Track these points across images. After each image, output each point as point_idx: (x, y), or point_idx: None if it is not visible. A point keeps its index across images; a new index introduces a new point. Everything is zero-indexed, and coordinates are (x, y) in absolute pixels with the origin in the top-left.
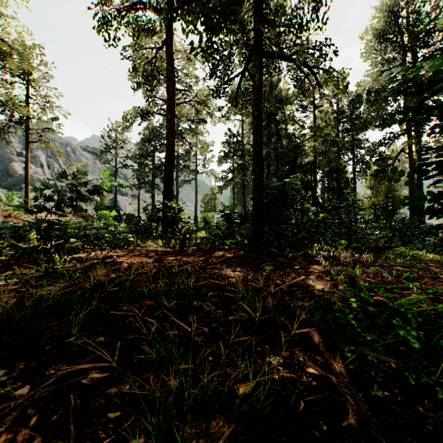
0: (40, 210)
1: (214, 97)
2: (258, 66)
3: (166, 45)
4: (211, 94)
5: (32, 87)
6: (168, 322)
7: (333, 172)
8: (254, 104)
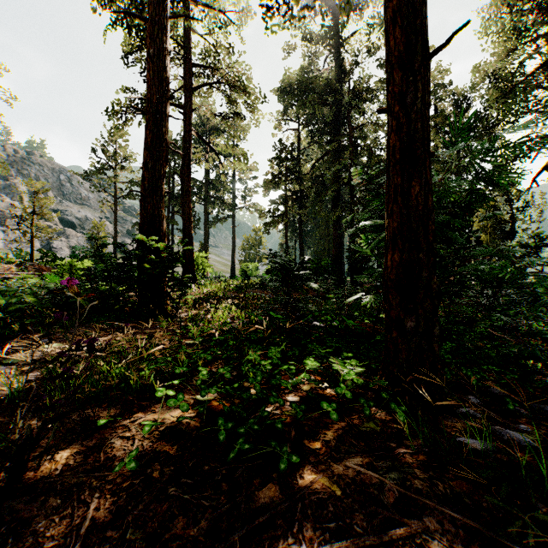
0: None
1: None
2: None
3: None
4: None
5: None
6: None
7: None
8: None
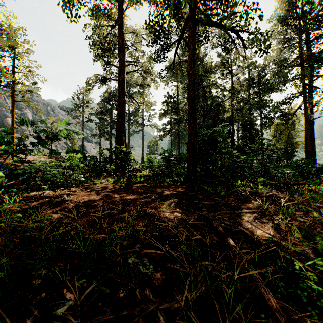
0: (2, 153)
1: (156, 61)
2: (192, 33)
3: (118, 22)
4: (153, 58)
5: (17, 59)
6: (89, 303)
7: (246, 124)
8: (189, 65)
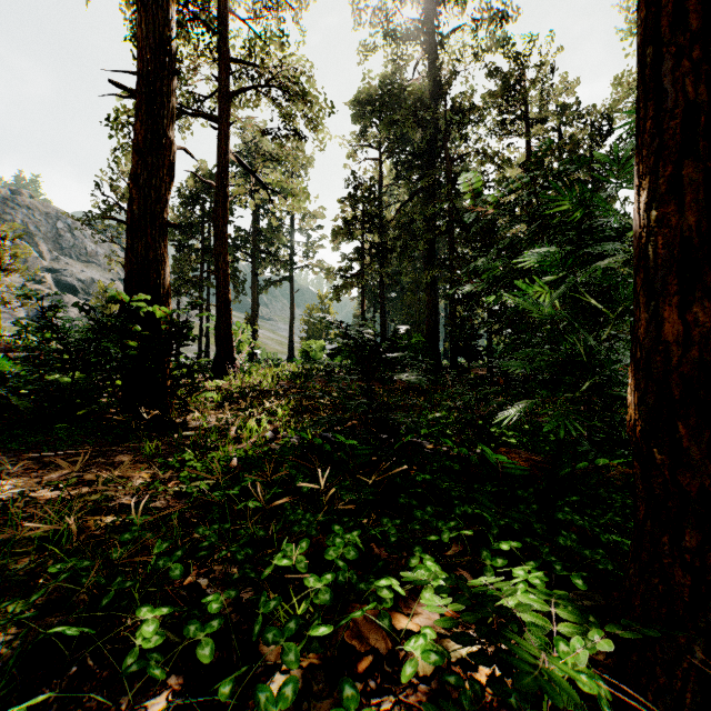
0: None
1: None
2: None
3: None
4: None
5: None
6: None
7: None
8: None
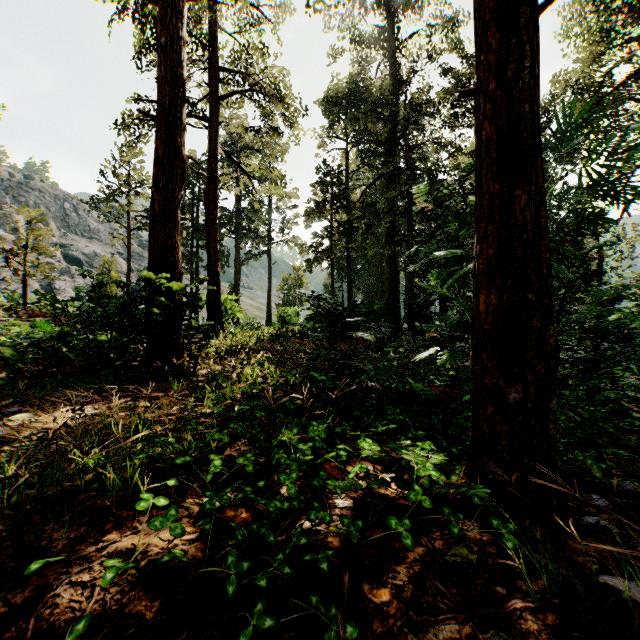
0: None
1: None
2: None
3: None
4: None
5: None
6: None
7: None
8: None
